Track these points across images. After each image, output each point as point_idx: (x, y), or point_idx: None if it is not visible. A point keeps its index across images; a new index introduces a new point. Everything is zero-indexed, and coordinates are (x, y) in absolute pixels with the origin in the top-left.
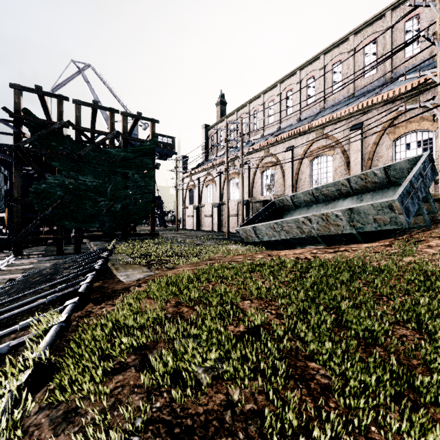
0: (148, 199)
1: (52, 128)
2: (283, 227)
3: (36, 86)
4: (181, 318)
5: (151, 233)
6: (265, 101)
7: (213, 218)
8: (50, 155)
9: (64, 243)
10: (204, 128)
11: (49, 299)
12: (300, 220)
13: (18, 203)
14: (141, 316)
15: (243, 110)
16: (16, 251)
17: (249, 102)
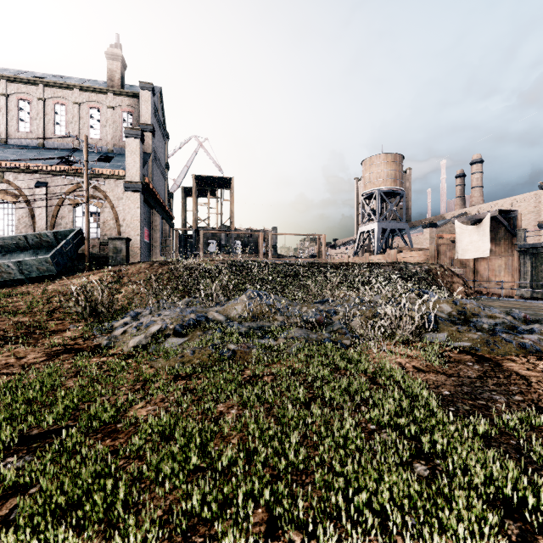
0: None
1: None
2: None
3: None
4: None
5: None
6: None
7: None
8: None
9: None
10: None
11: None
12: None
13: None
14: None
15: None
16: None
17: None
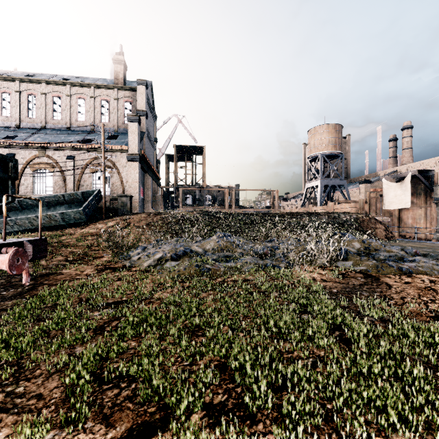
0: None
1: None
2: (17, 223)
3: None
4: None
5: None
6: None
7: None
8: None
9: None
10: None
11: None
12: (32, 218)
13: None
14: None
15: None
16: None
17: None
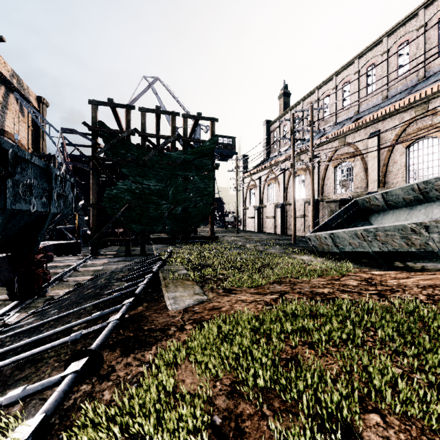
0: (207, 201)
1: (121, 137)
2: (377, 236)
3: (109, 99)
4: (239, 438)
5: (210, 236)
6: (338, 83)
7: (275, 220)
8: (120, 162)
9: (134, 244)
10: (265, 124)
11: (71, 338)
12: (408, 227)
13: (94, 208)
14: (170, 414)
15: (310, 98)
16: (93, 252)
17: (318, 88)
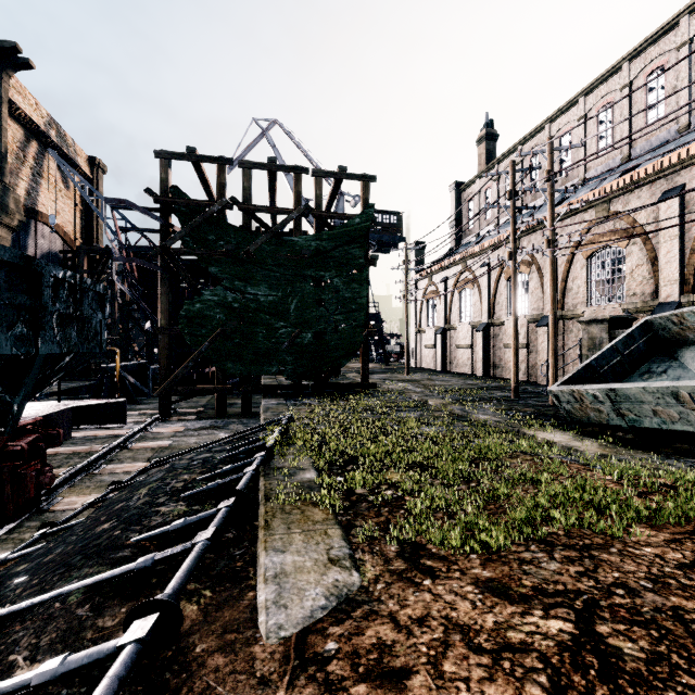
0: (356, 321)
1: (209, 213)
2: None
3: (188, 148)
4: None
5: (362, 383)
6: (589, 109)
7: (473, 352)
8: (207, 255)
9: (235, 392)
10: (454, 189)
11: None
12: None
13: (165, 335)
14: None
15: (535, 139)
16: (163, 410)
17: (550, 121)
